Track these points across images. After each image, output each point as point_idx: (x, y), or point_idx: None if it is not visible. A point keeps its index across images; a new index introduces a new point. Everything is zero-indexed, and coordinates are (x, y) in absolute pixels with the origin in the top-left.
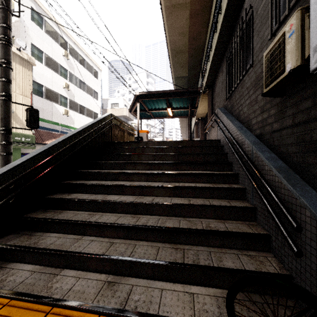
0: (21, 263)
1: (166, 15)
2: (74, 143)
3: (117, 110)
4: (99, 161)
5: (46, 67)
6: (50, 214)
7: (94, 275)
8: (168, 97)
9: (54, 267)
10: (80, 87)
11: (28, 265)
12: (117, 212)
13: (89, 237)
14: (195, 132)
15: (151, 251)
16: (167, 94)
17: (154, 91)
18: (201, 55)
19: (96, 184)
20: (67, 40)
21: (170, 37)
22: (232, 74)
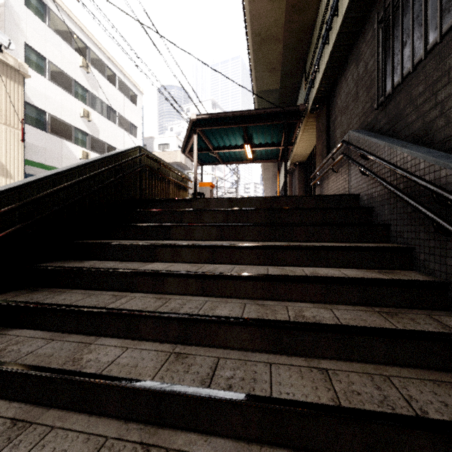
0: None
1: None
2: (31, 200)
3: (167, 154)
4: (99, 241)
5: (52, 82)
6: None
7: None
8: (247, 123)
9: None
10: (109, 117)
11: None
12: (103, 413)
13: None
14: (289, 187)
15: None
16: (245, 118)
17: (222, 113)
18: (306, 46)
19: (68, 306)
20: (86, 42)
21: (252, 6)
22: (389, 52)
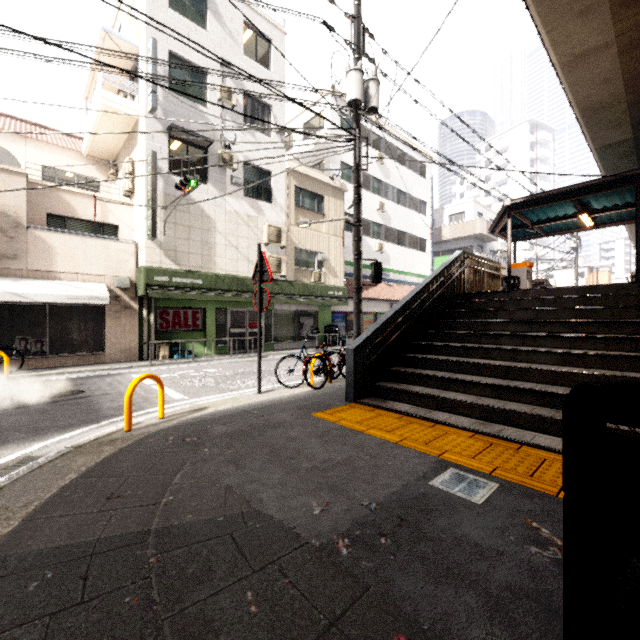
0: (397, 402)
1: (563, 72)
2: (424, 298)
3: (461, 226)
4: (451, 320)
5: None
6: (410, 370)
7: (465, 418)
8: (577, 196)
9: (426, 408)
10: (398, 201)
11: (404, 404)
12: (482, 376)
13: (453, 392)
14: None
15: (525, 408)
16: (574, 191)
17: (542, 193)
18: None
19: (454, 345)
20: (380, 134)
21: (576, 96)
22: None
